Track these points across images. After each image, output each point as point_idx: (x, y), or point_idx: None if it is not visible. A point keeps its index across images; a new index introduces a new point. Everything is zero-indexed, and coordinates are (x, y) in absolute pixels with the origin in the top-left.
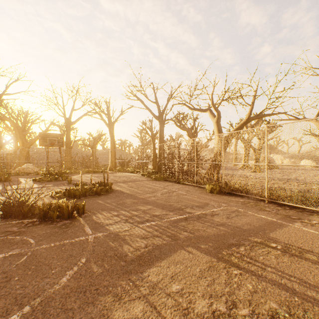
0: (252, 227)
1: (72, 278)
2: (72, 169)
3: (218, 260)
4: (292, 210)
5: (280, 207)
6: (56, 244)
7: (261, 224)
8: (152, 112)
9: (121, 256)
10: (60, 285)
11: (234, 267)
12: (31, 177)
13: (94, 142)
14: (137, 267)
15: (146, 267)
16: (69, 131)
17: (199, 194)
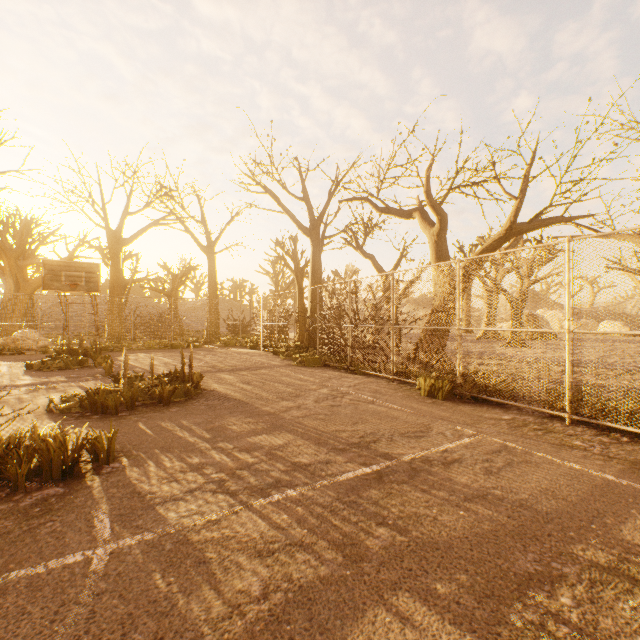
0: (563, 505)
1: None
2: (124, 341)
3: None
4: None
5: (606, 437)
6: None
7: (583, 494)
8: (296, 220)
9: None
10: None
11: None
12: (28, 358)
13: (174, 284)
14: None
15: None
16: (118, 260)
17: (403, 400)
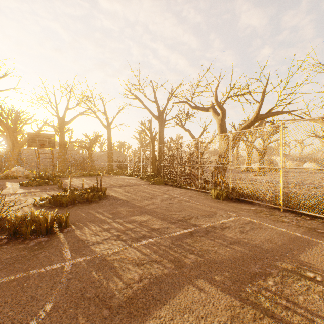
0: (275, 246)
1: None
2: (66, 172)
3: (241, 304)
4: (315, 221)
5: (299, 217)
6: (17, 277)
7: (284, 241)
8: (151, 112)
9: (104, 299)
10: None
11: (267, 319)
12: (20, 181)
13: (90, 144)
14: (126, 320)
15: (139, 321)
16: (63, 132)
17: (203, 200)
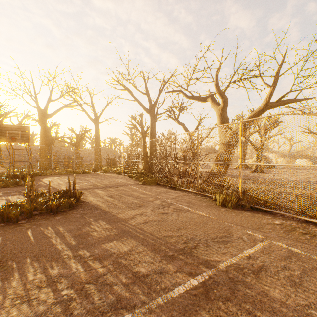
0: None
1: None
2: (48, 170)
3: None
4: None
5: None
6: None
7: None
8: (142, 105)
9: None
10: None
11: None
12: None
13: (77, 139)
14: None
15: None
16: (44, 125)
17: (206, 208)
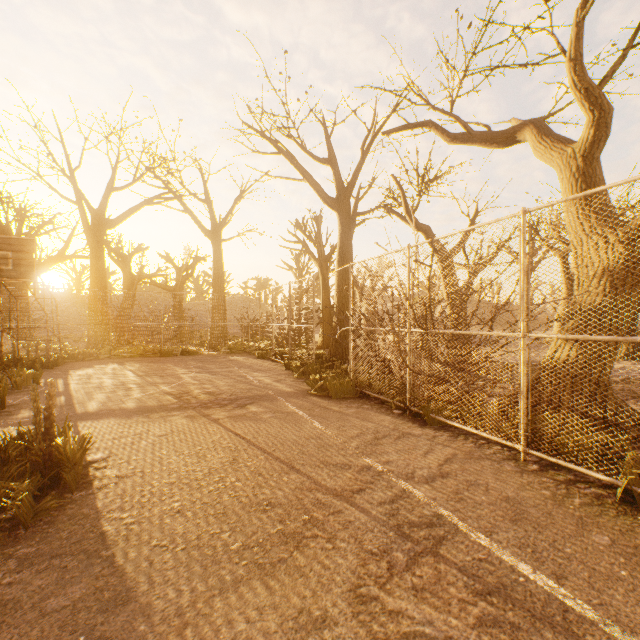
0: None
1: None
2: (104, 347)
3: None
4: None
5: None
6: None
7: None
8: (319, 188)
9: None
10: None
11: None
12: None
13: (178, 278)
14: None
15: None
16: (99, 246)
17: None
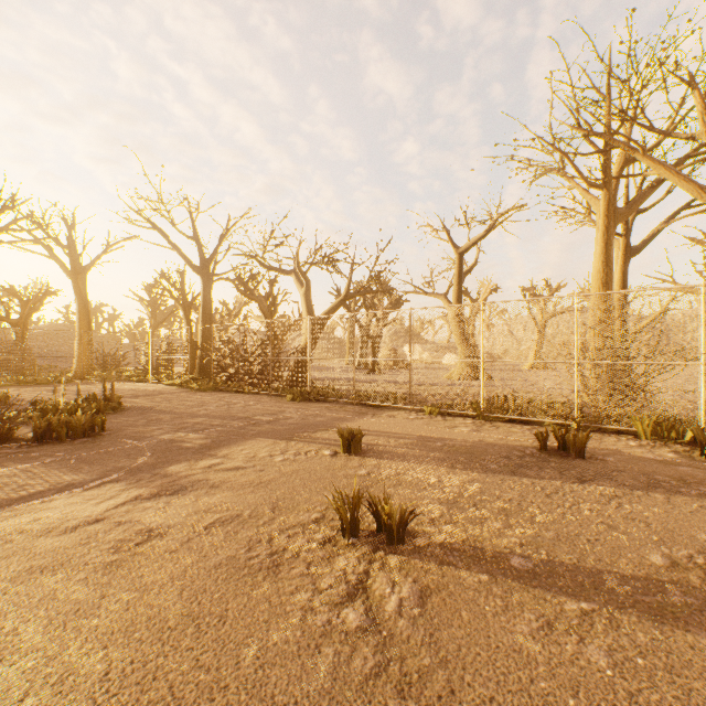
0: (324, 423)
1: (149, 460)
2: None
3: (282, 440)
4: (375, 409)
5: (365, 408)
6: (99, 452)
7: (334, 420)
8: (187, 258)
9: (189, 448)
10: (141, 463)
11: (294, 441)
12: None
13: (23, 311)
14: (209, 450)
15: (218, 449)
16: None
17: (275, 403)
